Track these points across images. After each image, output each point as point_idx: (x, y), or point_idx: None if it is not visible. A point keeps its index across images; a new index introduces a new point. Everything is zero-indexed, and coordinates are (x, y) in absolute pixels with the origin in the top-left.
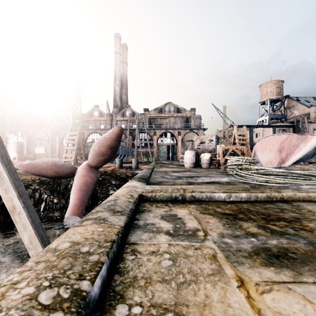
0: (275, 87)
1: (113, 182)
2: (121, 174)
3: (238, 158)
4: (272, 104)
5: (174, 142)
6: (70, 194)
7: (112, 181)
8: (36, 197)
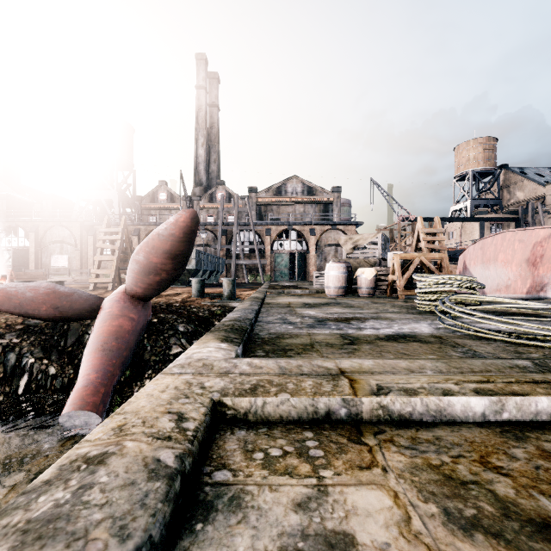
0: (482, 150)
1: (181, 329)
2: (199, 310)
3: (443, 279)
4: (477, 181)
5: (302, 248)
6: (82, 357)
7: (178, 326)
8: (9, 364)
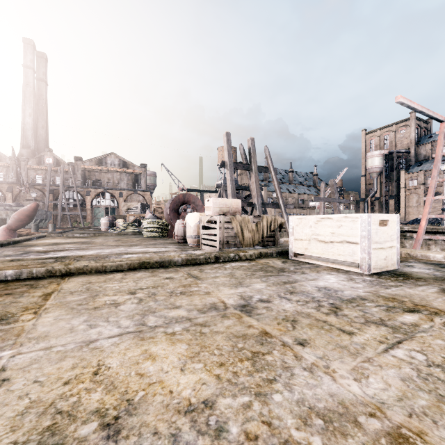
0: None
1: None
2: None
3: (122, 223)
4: None
5: (114, 205)
6: None
7: None
8: None
